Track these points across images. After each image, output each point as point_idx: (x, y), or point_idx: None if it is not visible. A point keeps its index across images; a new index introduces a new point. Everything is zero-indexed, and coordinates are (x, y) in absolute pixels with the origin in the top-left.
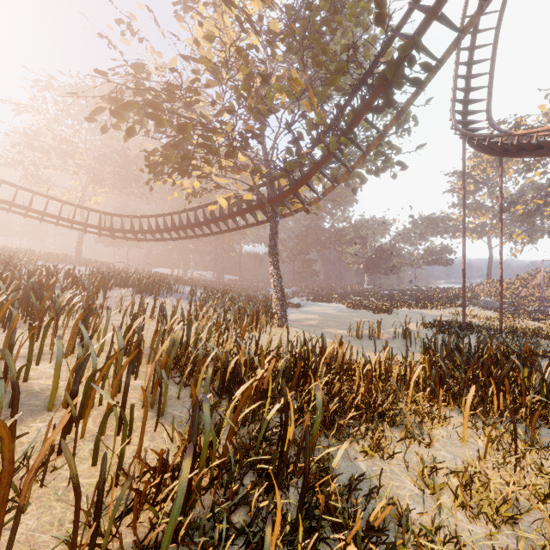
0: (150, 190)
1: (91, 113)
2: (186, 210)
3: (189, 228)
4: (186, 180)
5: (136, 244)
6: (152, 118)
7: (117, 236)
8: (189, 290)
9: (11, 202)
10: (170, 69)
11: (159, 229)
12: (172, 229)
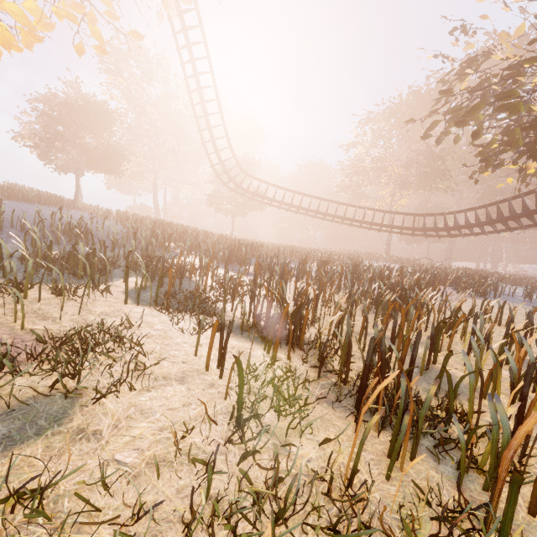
0: (474, 183)
1: (425, 131)
2: (521, 196)
3: (525, 216)
4: (535, 161)
5: (437, 239)
6: (502, 109)
7: (428, 235)
8: (526, 293)
9: (352, 219)
10: (529, 43)
11: (479, 223)
12: (497, 221)
